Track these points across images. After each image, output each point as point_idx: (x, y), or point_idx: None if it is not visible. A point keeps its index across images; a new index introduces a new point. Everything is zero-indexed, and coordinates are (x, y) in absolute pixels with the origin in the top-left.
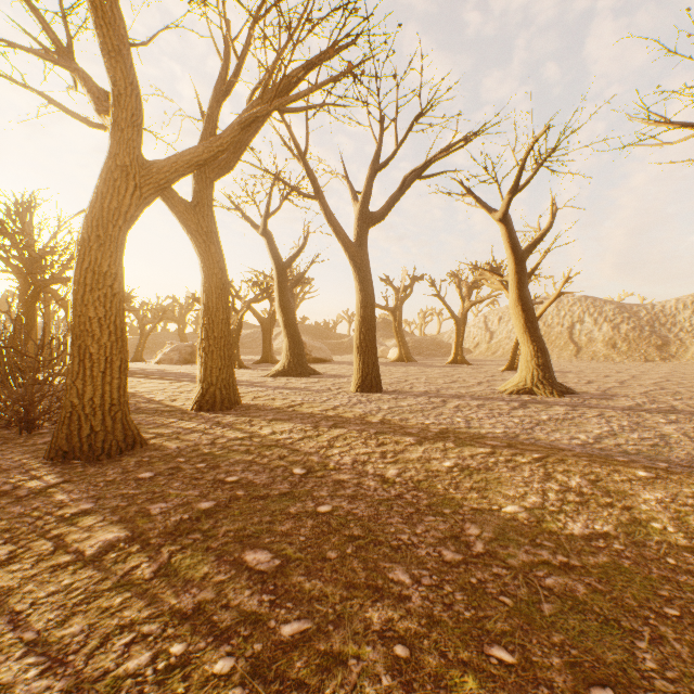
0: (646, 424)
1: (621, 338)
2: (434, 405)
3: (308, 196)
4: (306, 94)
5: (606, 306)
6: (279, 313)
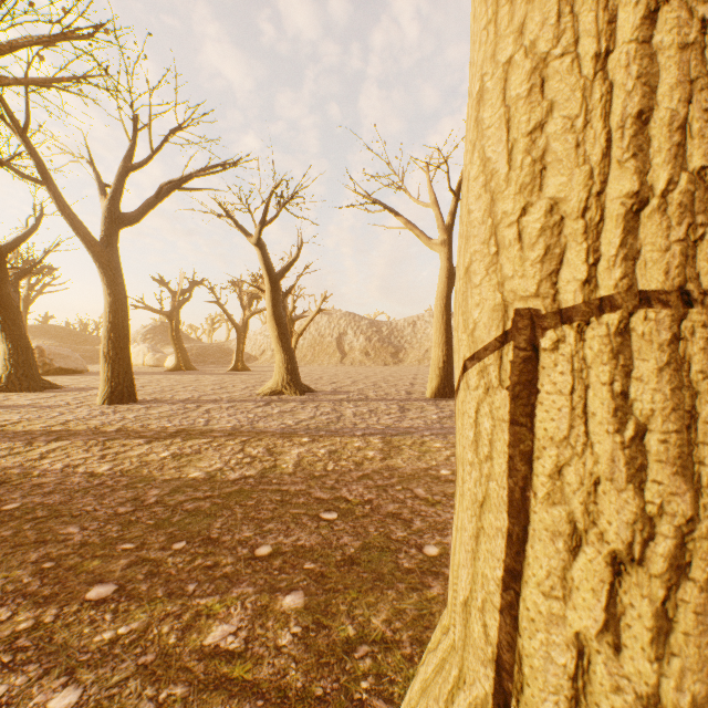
0: (340, 409)
1: (372, 348)
2: (187, 410)
3: (31, 179)
4: (12, 84)
5: (363, 321)
6: None
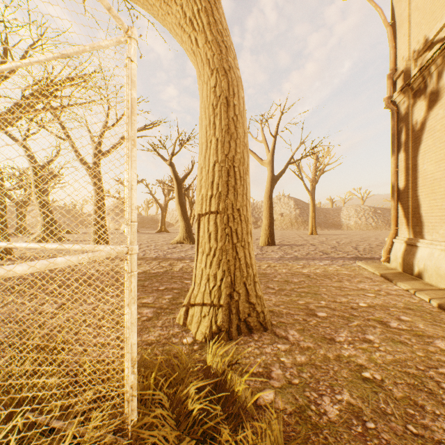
0: None
1: None
2: None
3: (62, 138)
4: (63, 108)
5: None
6: (36, 200)
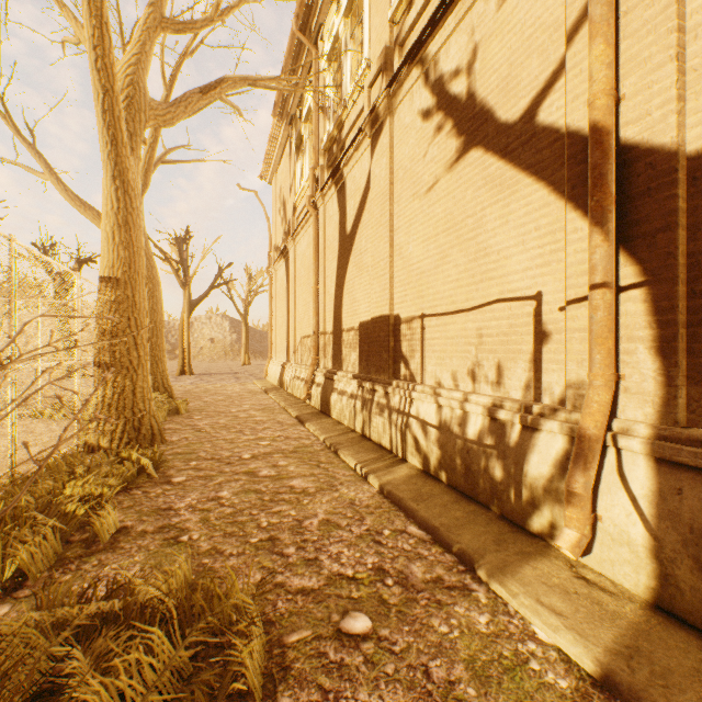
0: None
1: None
2: None
3: None
4: None
5: None
6: None
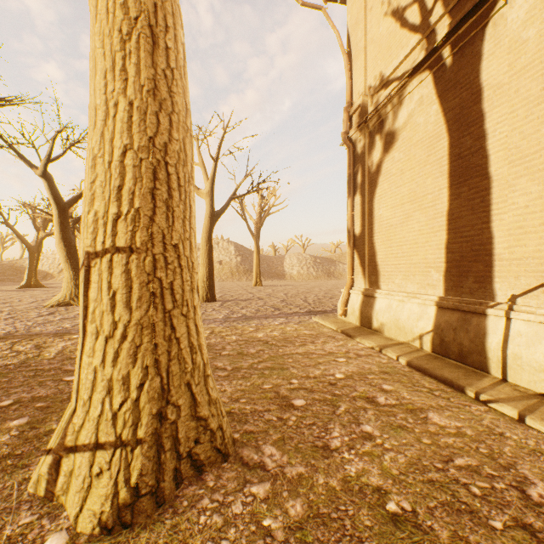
0: None
1: None
2: None
3: None
4: None
5: None
6: None
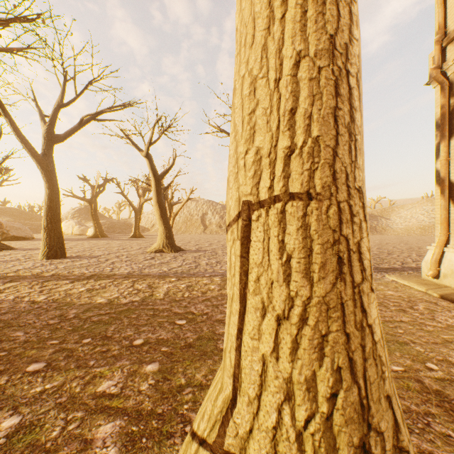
0: (198, 261)
1: (223, 223)
2: (99, 262)
3: None
4: None
5: (218, 206)
6: None
